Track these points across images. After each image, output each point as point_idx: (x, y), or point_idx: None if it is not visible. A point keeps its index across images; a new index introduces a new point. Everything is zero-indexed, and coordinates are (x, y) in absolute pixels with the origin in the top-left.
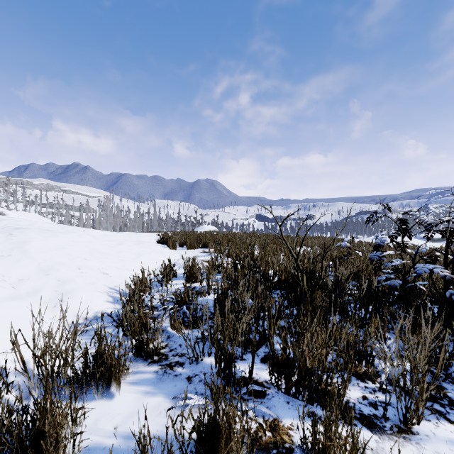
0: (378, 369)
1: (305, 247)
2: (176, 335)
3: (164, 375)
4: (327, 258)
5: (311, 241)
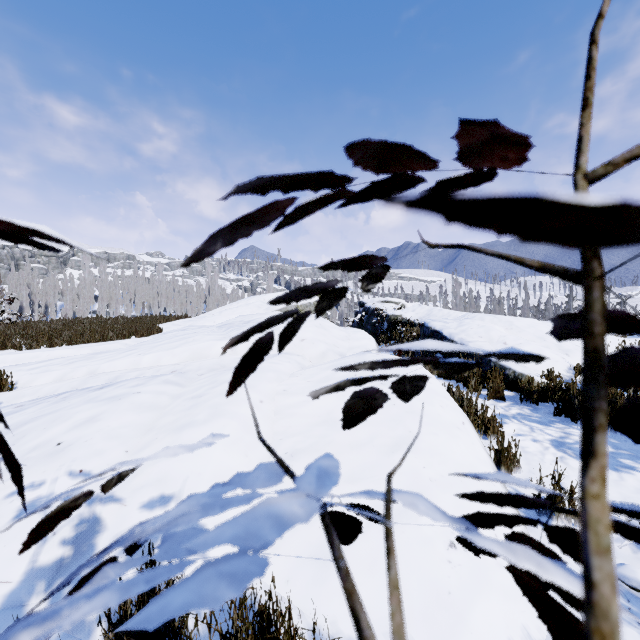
0: None
1: None
2: None
3: None
4: None
5: None
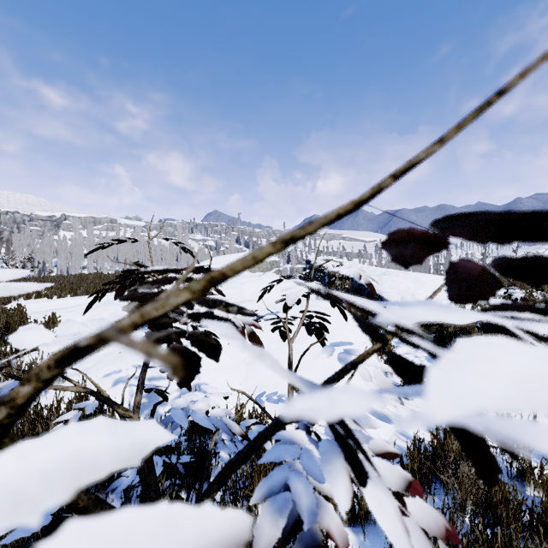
0: None
1: None
2: None
3: None
4: None
5: None
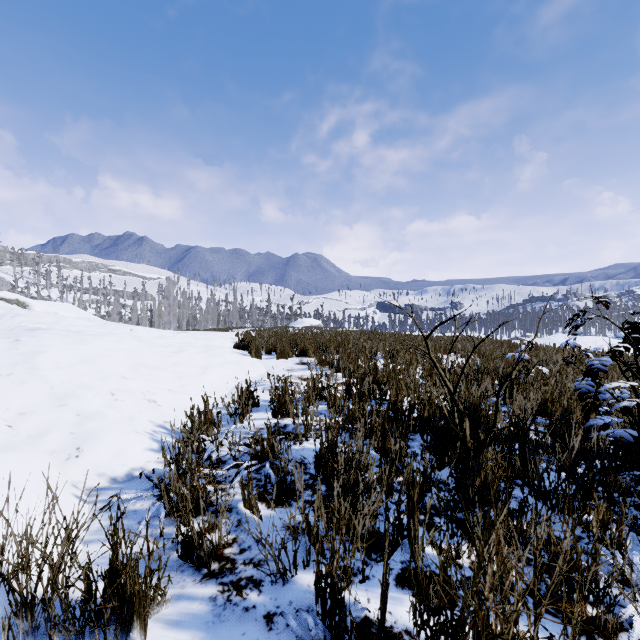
0: (621, 619)
1: (452, 355)
2: (251, 520)
3: (227, 608)
4: (489, 374)
5: (462, 346)
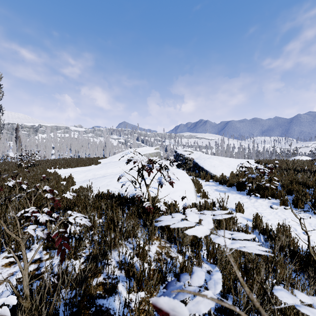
0: None
1: None
2: None
3: None
4: None
5: None
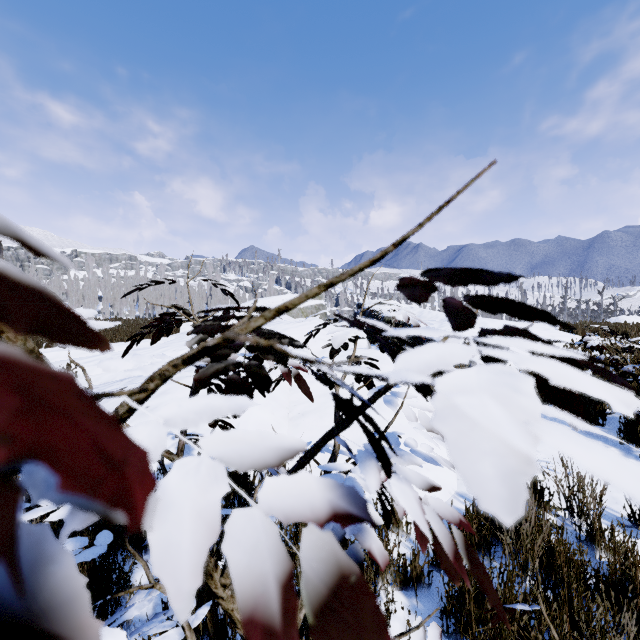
0: None
1: None
2: None
3: None
4: None
5: None
